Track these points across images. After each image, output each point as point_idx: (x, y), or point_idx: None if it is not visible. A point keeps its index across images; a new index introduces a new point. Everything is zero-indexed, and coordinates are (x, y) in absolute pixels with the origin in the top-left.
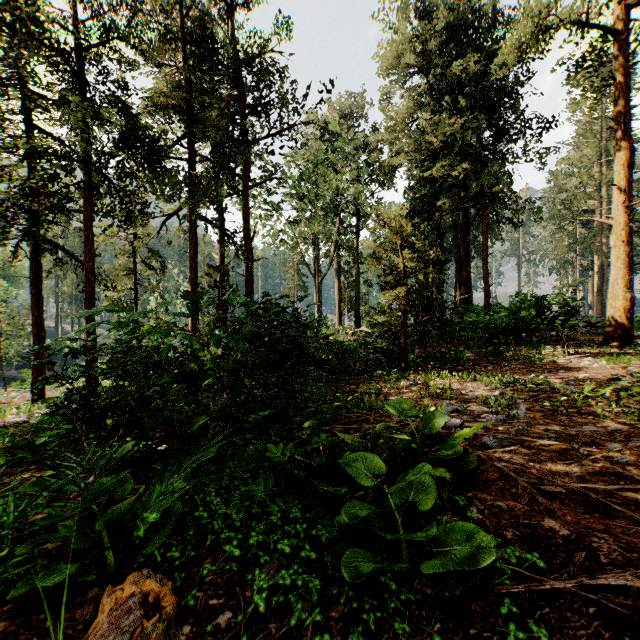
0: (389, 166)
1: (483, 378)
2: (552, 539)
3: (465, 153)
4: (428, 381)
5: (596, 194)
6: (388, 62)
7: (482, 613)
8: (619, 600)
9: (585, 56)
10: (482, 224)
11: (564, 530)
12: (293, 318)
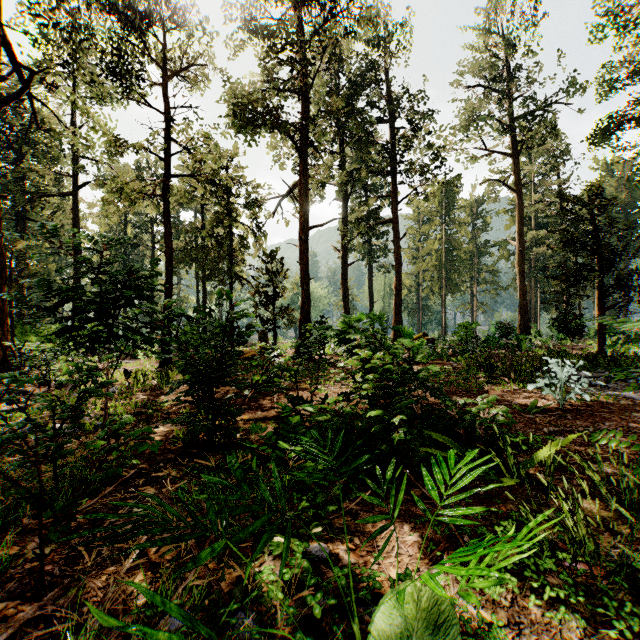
0: None
1: None
2: None
3: None
4: None
5: None
6: None
7: None
8: None
9: None
10: None
11: None
12: None
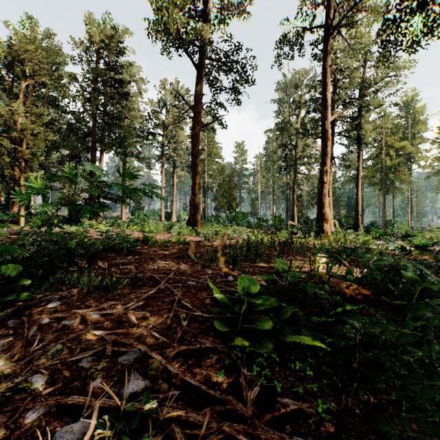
0: None
1: None
2: (216, 300)
3: None
4: None
5: None
6: None
7: (260, 292)
8: (224, 287)
9: None
10: None
11: (208, 299)
12: None
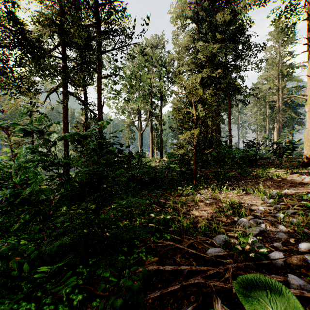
0: (179, 71)
1: (260, 194)
2: None
3: (219, 64)
4: (216, 195)
5: (276, 93)
6: (178, 15)
7: None
8: None
9: (287, 8)
10: (228, 103)
11: None
12: (120, 151)
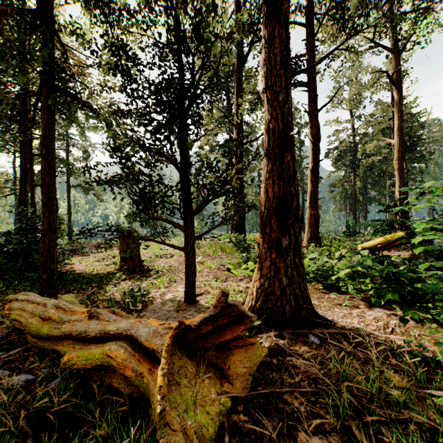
0: None
1: None
2: None
3: None
4: None
5: None
6: None
7: None
8: None
9: None
10: None
11: None
12: None
